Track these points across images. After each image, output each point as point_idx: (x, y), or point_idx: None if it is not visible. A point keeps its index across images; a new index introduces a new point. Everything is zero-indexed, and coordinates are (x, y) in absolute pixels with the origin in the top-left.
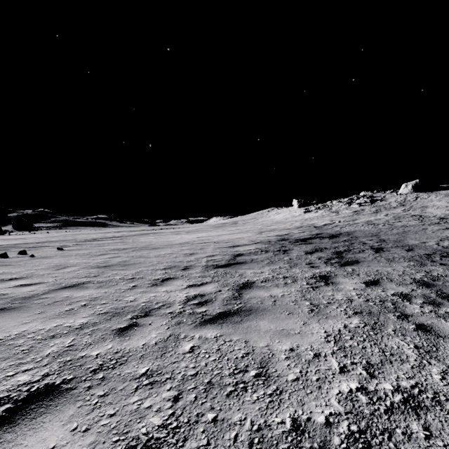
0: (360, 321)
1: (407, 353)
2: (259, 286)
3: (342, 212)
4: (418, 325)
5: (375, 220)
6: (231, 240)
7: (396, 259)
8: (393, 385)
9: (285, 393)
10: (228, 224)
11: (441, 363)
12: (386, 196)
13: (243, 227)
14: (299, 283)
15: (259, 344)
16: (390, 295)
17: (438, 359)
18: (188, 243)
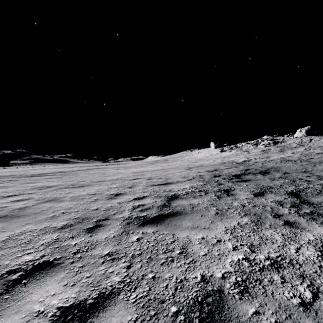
0: None
1: None
2: None
3: (251, 151)
4: None
5: (288, 157)
6: (163, 176)
7: None
8: None
9: None
10: (160, 161)
11: None
12: (285, 139)
13: (173, 163)
14: None
15: None
16: None
17: None
18: (120, 179)
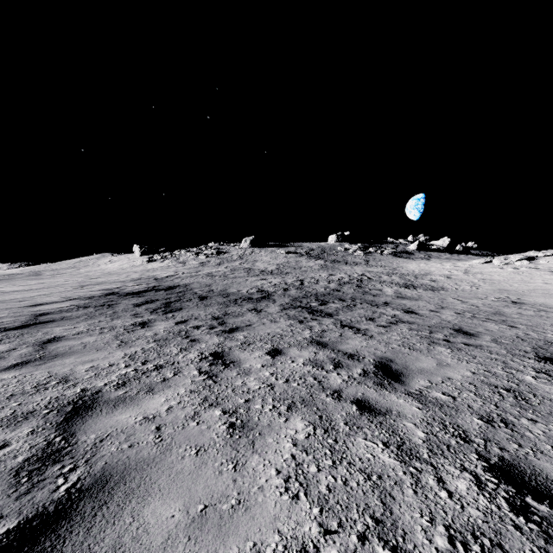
0: (155, 344)
1: (173, 352)
2: (70, 338)
3: (189, 263)
4: (192, 340)
5: (215, 272)
6: (29, 298)
7: (212, 305)
8: (154, 365)
9: (80, 383)
10: (22, 276)
11: (188, 352)
12: (231, 249)
13: (51, 280)
14: (117, 330)
15: (63, 370)
16: (188, 328)
17: (188, 351)
18: None
